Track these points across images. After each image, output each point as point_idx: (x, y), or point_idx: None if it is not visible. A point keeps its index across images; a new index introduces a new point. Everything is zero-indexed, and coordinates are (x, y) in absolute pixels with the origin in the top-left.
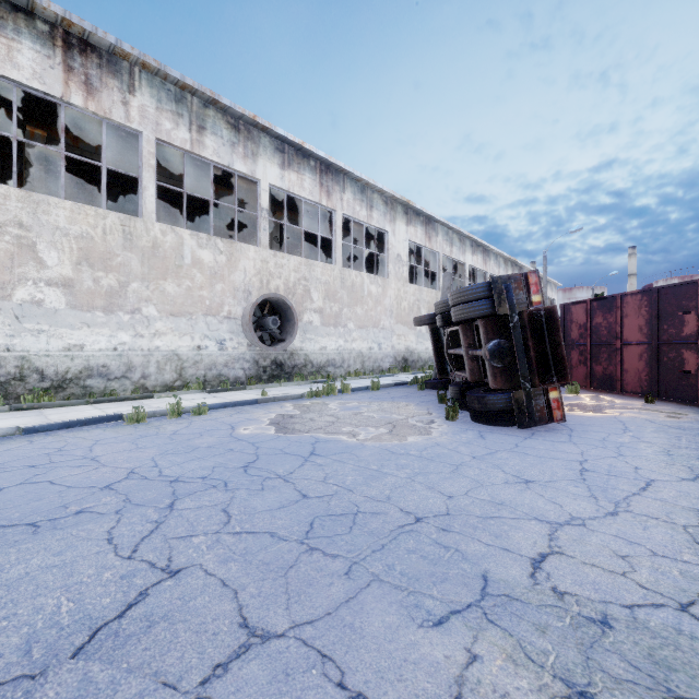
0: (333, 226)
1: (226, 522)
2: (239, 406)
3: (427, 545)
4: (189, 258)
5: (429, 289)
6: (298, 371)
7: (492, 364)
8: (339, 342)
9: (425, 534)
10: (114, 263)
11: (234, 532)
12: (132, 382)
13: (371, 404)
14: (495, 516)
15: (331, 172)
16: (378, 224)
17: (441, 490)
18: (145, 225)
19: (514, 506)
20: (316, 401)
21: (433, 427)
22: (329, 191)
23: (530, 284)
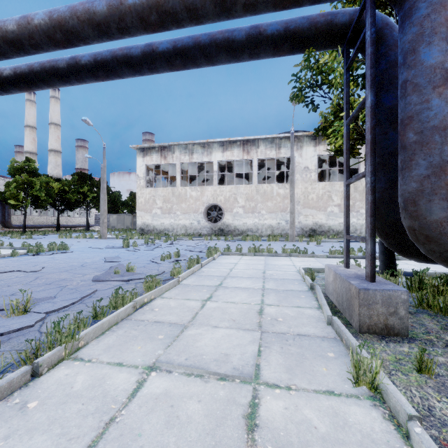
0: None
1: None
2: None
3: None
4: None
5: None
6: None
7: None
8: None
9: None
10: (351, 197)
11: None
12: (356, 234)
13: None
14: None
15: None
16: None
17: None
18: (360, 183)
19: None
20: None
21: None
22: None
23: None
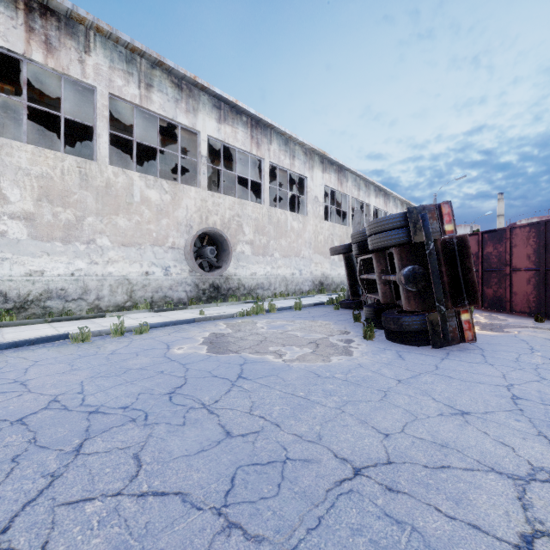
0: (262, 172)
1: (133, 476)
2: (178, 325)
3: (374, 519)
4: (138, 196)
5: (341, 226)
6: (232, 293)
7: (406, 288)
8: (266, 269)
9: (369, 498)
10: (71, 200)
11: (138, 494)
12: (88, 303)
13: (295, 323)
14: (444, 465)
15: (260, 126)
16: (299, 171)
17: (375, 426)
18: (99, 167)
19: (461, 449)
20: (246, 320)
21: (353, 346)
22: (258, 143)
23: (443, 214)
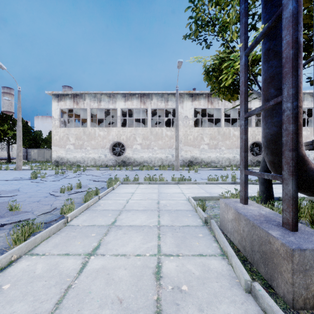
0: None
1: None
2: None
3: None
4: (232, 134)
5: None
6: None
7: None
8: None
9: None
10: (216, 138)
11: None
12: (219, 164)
13: None
14: None
15: None
16: (307, 106)
17: None
18: (222, 129)
19: None
20: None
21: None
22: None
23: None
